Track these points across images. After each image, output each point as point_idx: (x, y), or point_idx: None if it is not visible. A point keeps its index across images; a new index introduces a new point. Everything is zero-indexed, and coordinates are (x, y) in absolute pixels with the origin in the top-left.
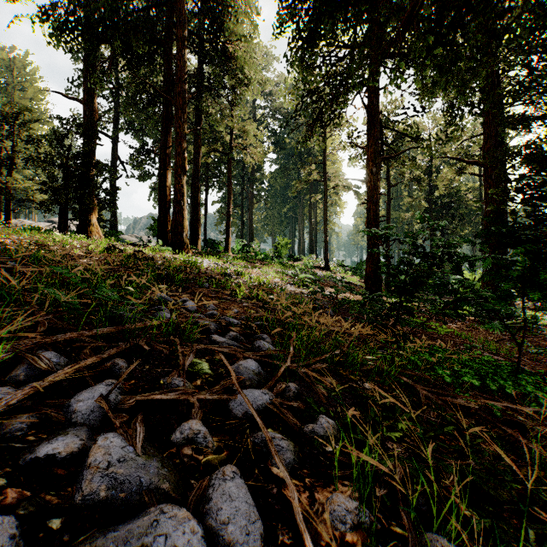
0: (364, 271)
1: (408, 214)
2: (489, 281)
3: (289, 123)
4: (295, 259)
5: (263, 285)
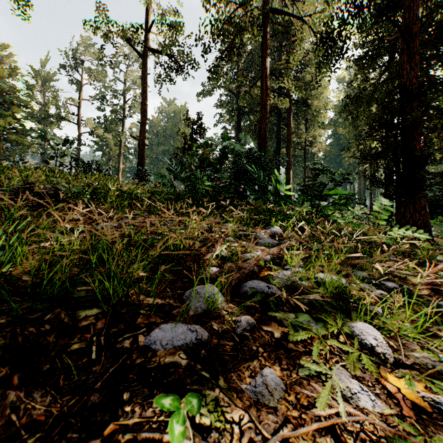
0: None
1: None
2: None
3: None
4: None
5: None
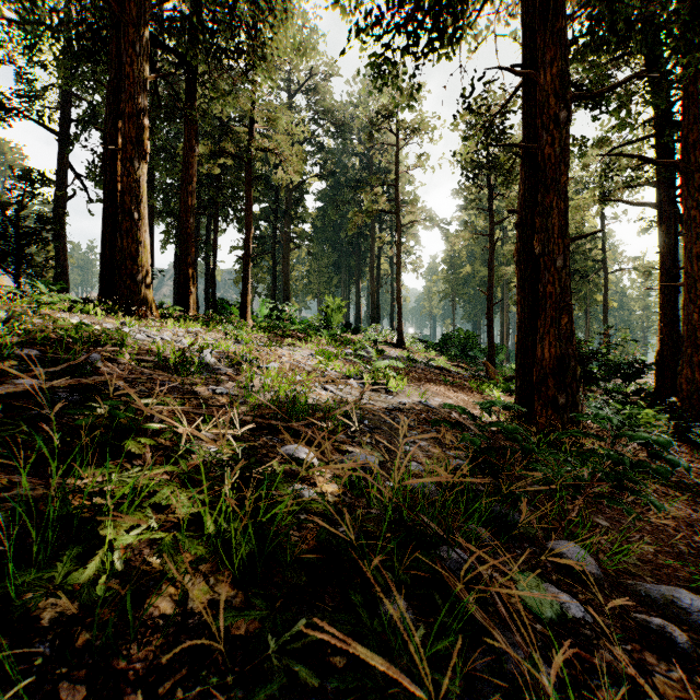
0: (451, 348)
1: (512, 268)
2: (696, 369)
3: (342, 134)
4: (354, 330)
5: (289, 407)
